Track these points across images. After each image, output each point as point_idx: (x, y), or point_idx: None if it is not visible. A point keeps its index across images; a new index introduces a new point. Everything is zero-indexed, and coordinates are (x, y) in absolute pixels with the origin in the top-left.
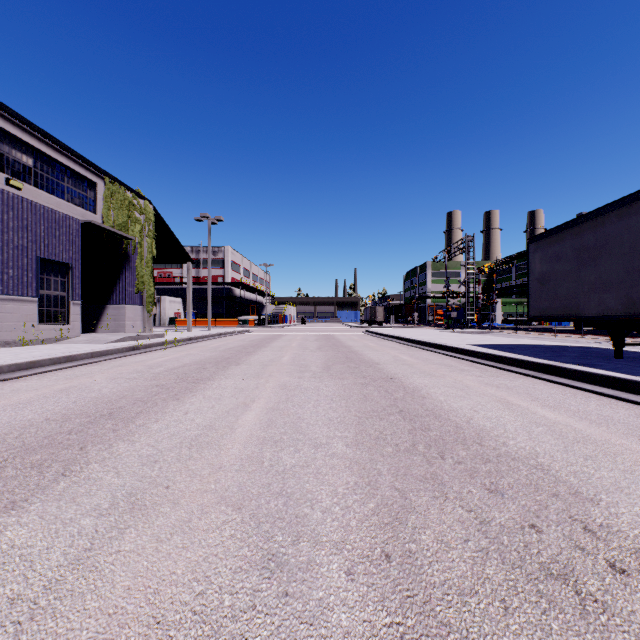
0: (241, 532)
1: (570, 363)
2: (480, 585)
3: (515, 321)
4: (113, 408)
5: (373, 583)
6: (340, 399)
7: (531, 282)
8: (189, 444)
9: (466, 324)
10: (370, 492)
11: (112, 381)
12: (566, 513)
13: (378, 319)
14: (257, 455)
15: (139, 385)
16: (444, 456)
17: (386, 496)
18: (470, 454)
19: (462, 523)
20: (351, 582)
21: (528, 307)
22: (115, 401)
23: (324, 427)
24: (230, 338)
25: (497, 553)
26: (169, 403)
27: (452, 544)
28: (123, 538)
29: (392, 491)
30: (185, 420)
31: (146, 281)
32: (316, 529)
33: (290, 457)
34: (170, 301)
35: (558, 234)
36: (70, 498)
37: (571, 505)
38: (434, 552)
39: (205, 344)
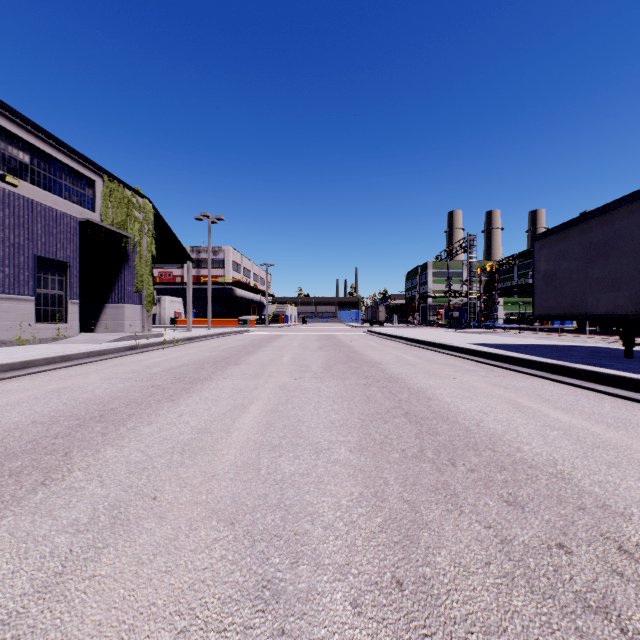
0: (233, 552)
1: (579, 363)
2: (508, 621)
3: (517, 321)
4: (105, 410)
5: (383, 618)
6: (342, 400)
7: (536, 280)
8: (181, 449)
9: (468, 324)
10: (377, 504)
11: (107, 381)
12: (596, 530)
13: (379, 319)
14: (254, 462)
15: (134, 386)
16: (455, 463)
17: (394, 509)
18: (483, 461)
19: (481, 542)
20: (358, 616)
21: (533, 306)
22: (107, 402)
23: (326, 431)
24: (230, 338)
25: (524, 579)
26: (163, 404)
27: (472, 568)
28: (100, 560)
29: (401, 503)
30: (179, 423)
31: (145, 280)
32: (317, 549)
33: (289, 464)
34: (171, 301)
35: (565, 231)
36: (46, 511)
37: (600, 520)
38: (452, 578)
39: (205, 344)
